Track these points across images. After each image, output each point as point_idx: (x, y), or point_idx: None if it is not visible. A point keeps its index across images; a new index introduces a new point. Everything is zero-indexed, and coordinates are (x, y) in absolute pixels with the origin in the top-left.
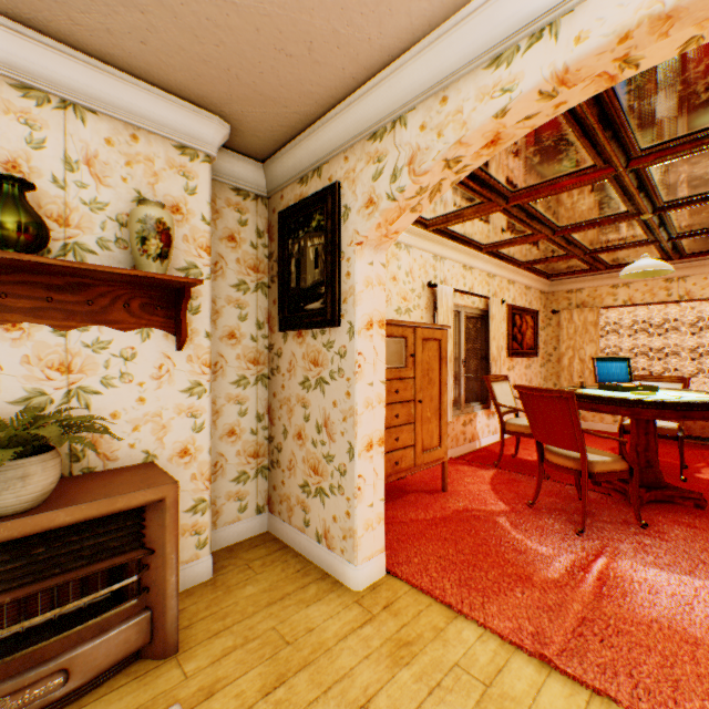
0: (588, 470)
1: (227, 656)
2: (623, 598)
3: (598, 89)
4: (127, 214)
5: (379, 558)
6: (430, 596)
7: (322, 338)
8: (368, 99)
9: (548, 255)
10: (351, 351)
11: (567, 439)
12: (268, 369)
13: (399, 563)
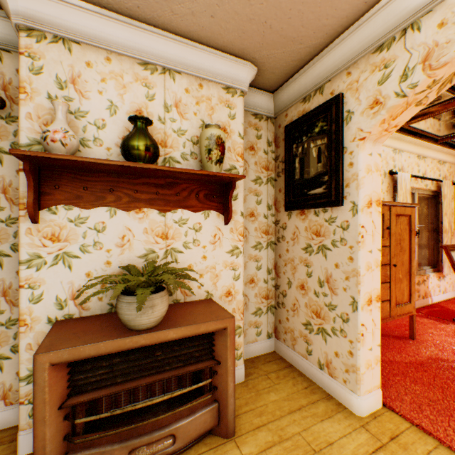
0: None
1: (270, 449)
2: None
3: None
4: (196, 136)
5: (376, 393)
6: (433, 438)
7: (324, 215)
8: (377, 17)
9: None
10: (354, 225)
11: None
12: (274, 238)
13: (391, 398)
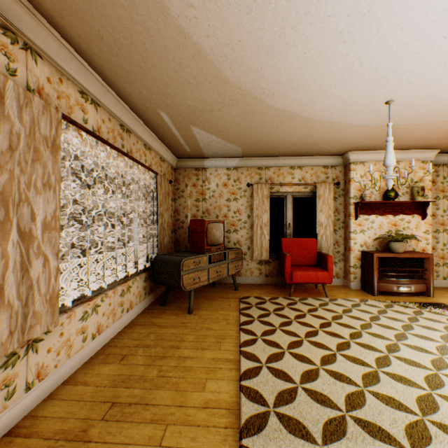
0: None
1: None
2: None
3: None
4: (407, 185)
5: None
6: None
7: None
8: None
9: None
10: None
11: None
12: (447, 227)
13: None
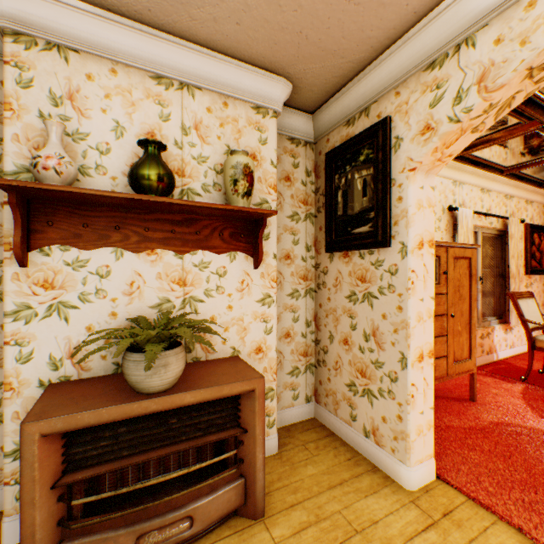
0: None
1: (304, 530)
2: None
3: None
4: (220, 164)
5: (429, 463)
6: (491, 513)
7: (370, 257)
8: (428, 30)
9: None
10: (403, 269)
11: None
12: (314, 284)
13: (446, 469)
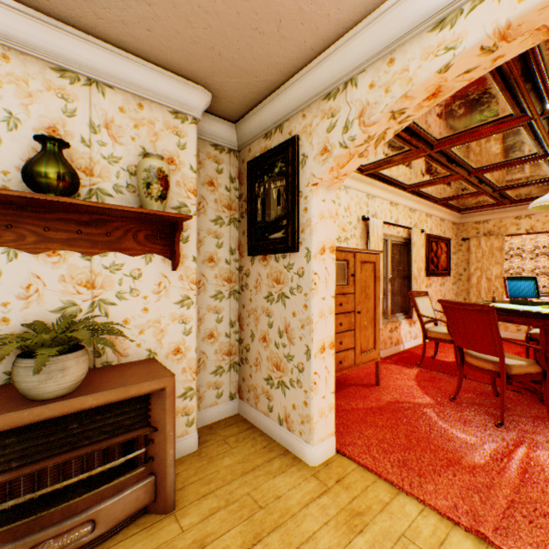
0: (506, 372)
1: (213, 515)
2: (545, 485)
3: (535, 42)
4: (135, 165)
5: (330, 440)
6: (374, 474)
7: (283, 261)
8: (324, 65)
9: (462, 192)
10: (308, 272)
11: (487, 345)
12: (238, 286)
13: (346, 444)
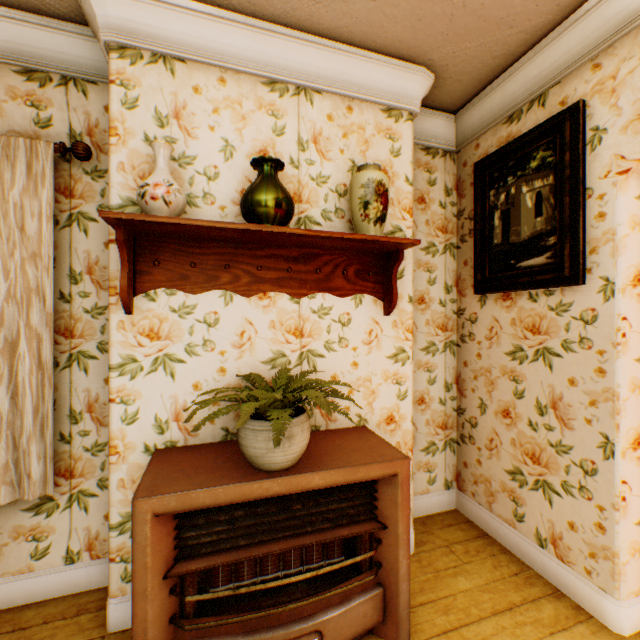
0: None
1: None
2: None
3: None
4: (343, 184)
5: None
6: None
7: (547, 300)
8: None
9: None
10: (607, 316)
11: None
12: (455, 335)
13: None
